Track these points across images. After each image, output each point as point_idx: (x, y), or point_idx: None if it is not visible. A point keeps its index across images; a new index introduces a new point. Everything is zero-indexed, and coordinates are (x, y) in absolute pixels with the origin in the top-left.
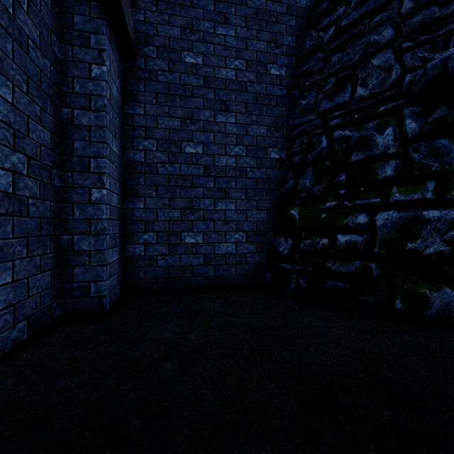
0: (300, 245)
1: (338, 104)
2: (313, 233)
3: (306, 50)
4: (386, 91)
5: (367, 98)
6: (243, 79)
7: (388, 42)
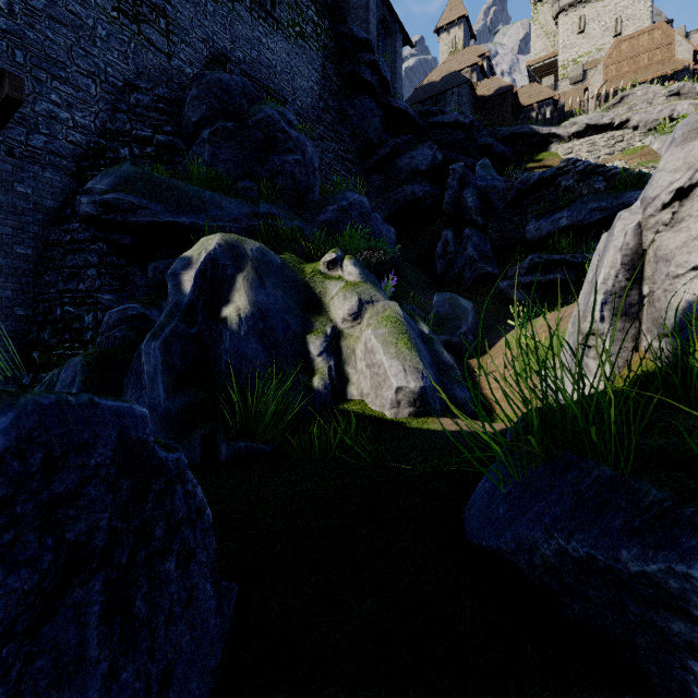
0: (39, 377)
1: (69, 289)
2: (48, 370)
3: (51, 240)
4: (94, 291)
5: (85, 291)
6: None
7: (96, 265)
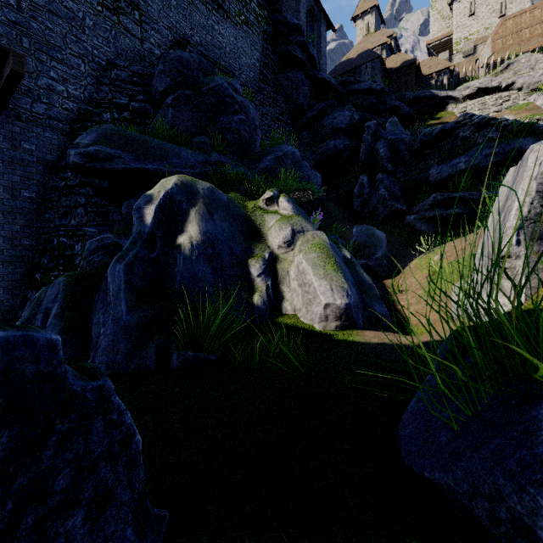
0: None
1: (63, 224)
2: None
3: (50, 186)
4: (83, 225)
5: (76, 226)
6: (1, 197)
7: (84, 205)
